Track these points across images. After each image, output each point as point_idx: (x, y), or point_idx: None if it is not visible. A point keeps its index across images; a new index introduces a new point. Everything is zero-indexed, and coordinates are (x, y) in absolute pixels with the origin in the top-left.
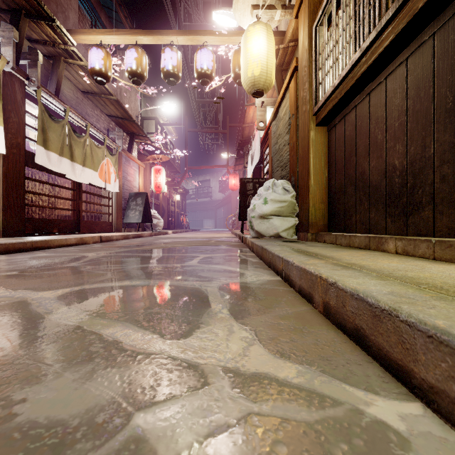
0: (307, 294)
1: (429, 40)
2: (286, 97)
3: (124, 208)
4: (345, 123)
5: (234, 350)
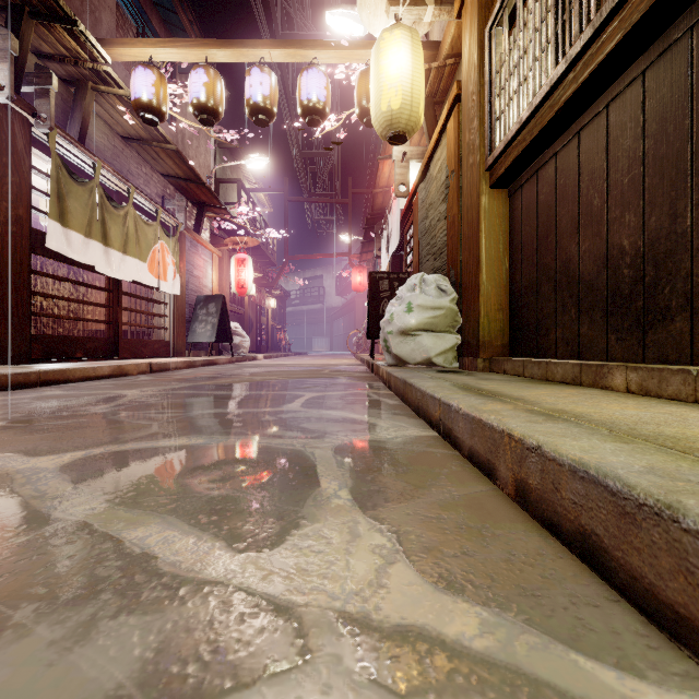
0: (484, 463)
1: (683, 38)
2: (442, 145)
3: (189, 320)
4: (539, 182)
5: (361, 575)
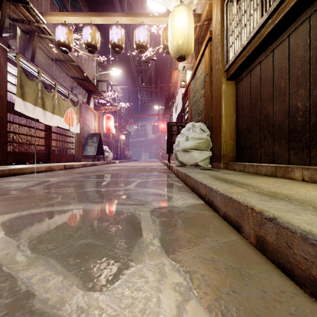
0: (234, 222)
1: None
2: (202, 62)
3: (84, 144)
4: (251, 76)
5: (167, 312)
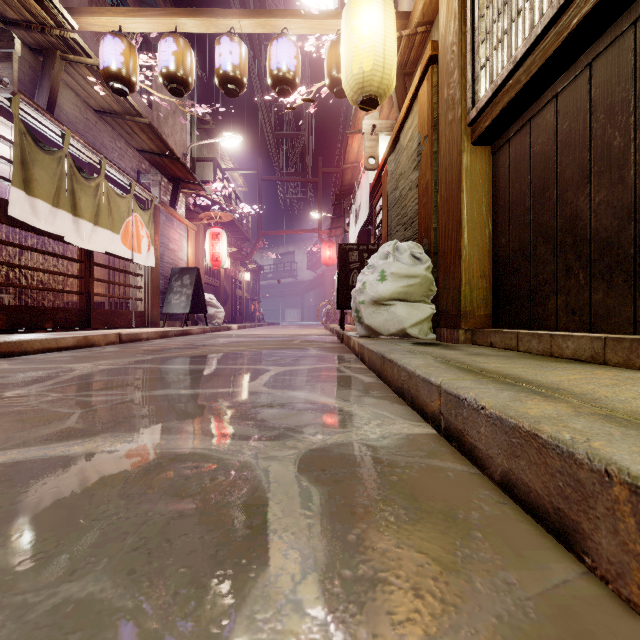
0: (545, 510)
1: None
2: (414, 112)
3: (164, 291)
4: (532, 131)
5: None
